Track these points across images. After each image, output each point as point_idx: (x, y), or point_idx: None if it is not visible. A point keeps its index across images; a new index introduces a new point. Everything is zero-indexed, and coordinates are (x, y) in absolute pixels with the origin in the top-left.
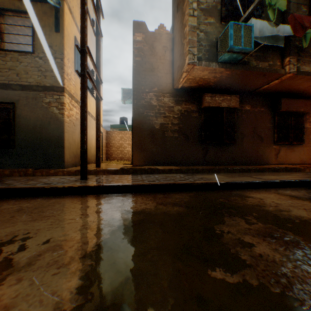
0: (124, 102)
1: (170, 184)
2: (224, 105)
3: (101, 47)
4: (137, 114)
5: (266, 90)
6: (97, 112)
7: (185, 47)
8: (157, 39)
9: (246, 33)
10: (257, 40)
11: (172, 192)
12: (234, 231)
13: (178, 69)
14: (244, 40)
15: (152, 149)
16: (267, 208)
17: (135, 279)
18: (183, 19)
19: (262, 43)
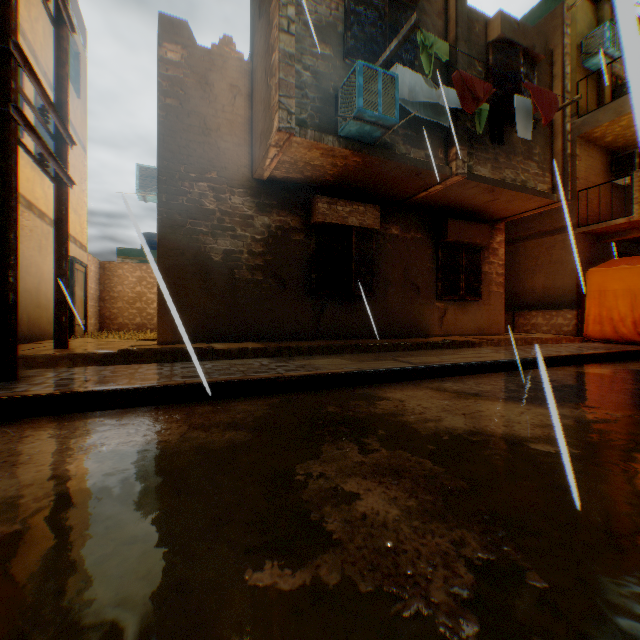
0: (145, 198)
1: (232, 383)
2: (354, 222)
3: (84, 61)
4: (170, 226)
5: (425, 202)
6: (61, 213)
7: (273, 95)
8: (217, 66)
9: (387, 89)
10: (408, 107)
11: (236, 398)
12: (333, 471)
13: (261, 139)
14: (383, 102)
15: (205, 306)
16: (406, 418)
17: (44, 635)
18: (270, 35)
19: (416, 115)
